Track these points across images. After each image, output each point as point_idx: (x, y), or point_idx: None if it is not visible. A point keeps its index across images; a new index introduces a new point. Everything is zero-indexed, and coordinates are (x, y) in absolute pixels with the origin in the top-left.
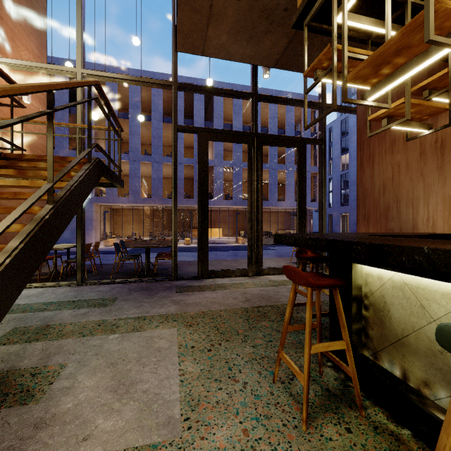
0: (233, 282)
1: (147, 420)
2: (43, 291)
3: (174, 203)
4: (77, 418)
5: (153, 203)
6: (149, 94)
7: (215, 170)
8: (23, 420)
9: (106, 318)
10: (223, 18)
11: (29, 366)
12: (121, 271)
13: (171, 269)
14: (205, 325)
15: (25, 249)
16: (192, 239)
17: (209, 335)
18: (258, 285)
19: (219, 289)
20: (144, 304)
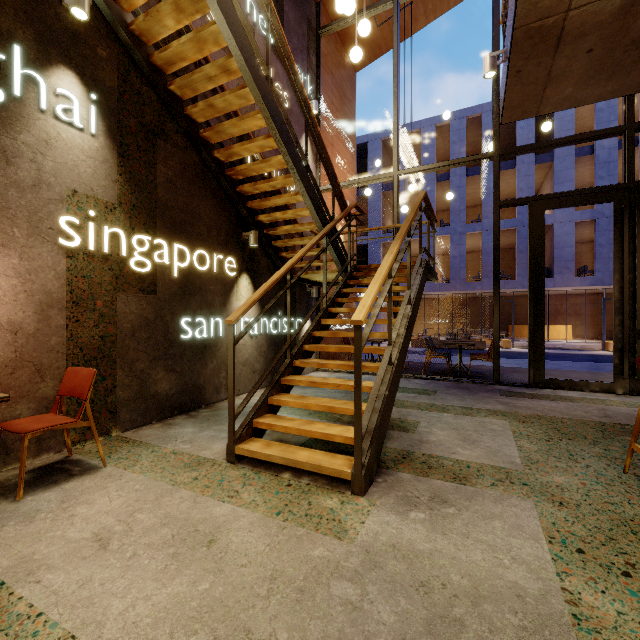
0: (585, 397)
1: (494, 458)
2: (369, 377)
3: (495, 293)
4: (443, 445)
5: (453, 289)
6: (446, 142)
7: (556, 229)
8: (410, 437)
9: (434, 402)
10: (567, 75)
11: (395, 417)
12: (429, 370)
13: (489, 374)
14: (541, 425)
15: (405, 335)
16: (513, 340)
17: (547, 432)
18: (632, 405)
19: (561, 400)
20: (467, 399)
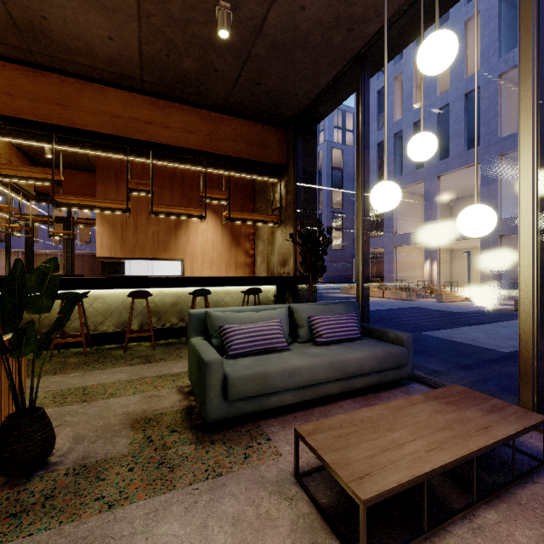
0: None
1: None
2: None
3: (7, 259)
4: None
5: None
6: None
7: None
8: None
9: None
10: None
11: None
12: None
13: None
14: None
15: None
16: None
17: None
18: None
19: None
20: None
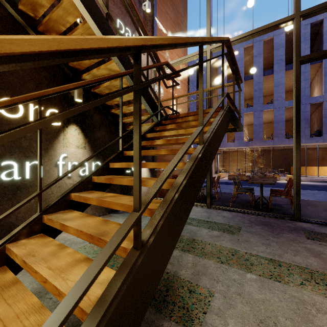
0: None
1: None
2: None
3: (296, 140)
4: None
5: (255, 145)
6: (250, 57)
7: (325, 105)
8: None
9: (236, 247)
10: None
11: (186, 278)
12: (236, 201)
13: (286, 206)
14: None
15: (187, 185)
16: None
17: None
18: None
19: None
20: (272, 244)
